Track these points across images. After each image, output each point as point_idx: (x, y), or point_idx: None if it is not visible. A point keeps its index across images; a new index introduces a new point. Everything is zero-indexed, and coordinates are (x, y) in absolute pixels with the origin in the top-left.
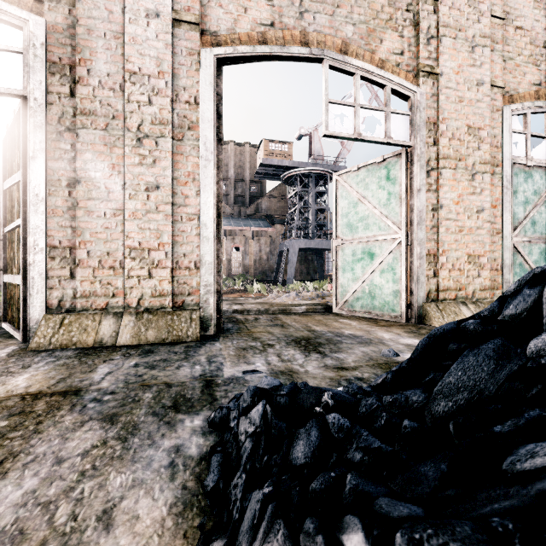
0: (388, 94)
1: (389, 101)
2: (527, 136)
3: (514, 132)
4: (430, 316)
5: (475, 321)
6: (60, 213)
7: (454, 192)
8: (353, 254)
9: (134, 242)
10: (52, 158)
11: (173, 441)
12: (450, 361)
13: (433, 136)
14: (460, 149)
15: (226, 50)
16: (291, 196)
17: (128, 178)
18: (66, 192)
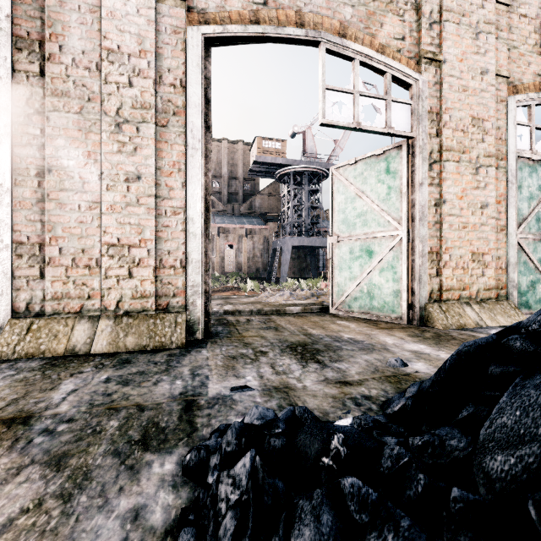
0: (389, 81)
1: (390, 89)
2: (532, 128)
3: (518, 124)
4: (433, 318)
5: (521, 336)
6: (28, 206)
7: (457, 186)
8: (350, 252)
9: (112, 238)
10: (19, 144)
11: (132, 500)
12: (497, 391)
13: (436, 126)
14: (463, 141)
15: (215, 29)
16: (284, 194)
17: (105, 167)
18: (36, 182)
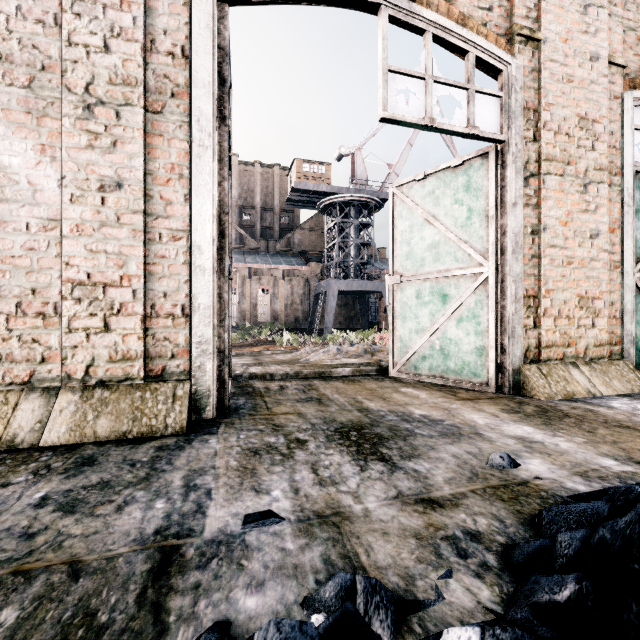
0: (472, 64)
1: (473, 75)
2: None
3: (635, 129)
4: (531, 385)
5: None
6: None
7: (561, 208)
8: (417, 296)
9: (79, 273)
10: None
11: None
12: None
13: (533, 128)
14: (569, 148)
15: None
16: (329, 228)
17: (69, 169)
18: None
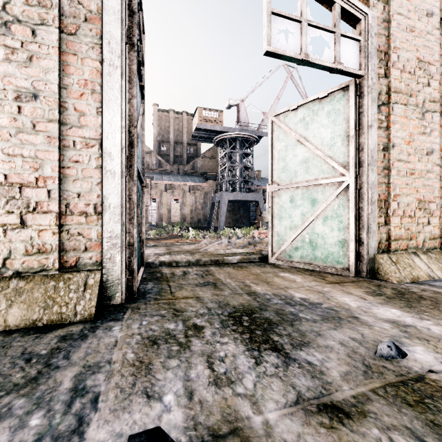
0: (338, 12)
1: (339, 21)
2: None
3: None
4: (385, 270)
5: None
6: None
7: (405, 130)
8: (291, 200)
9: None
10: None
11: None
12: None
13: (384, 66)
14: (411, 84)
15: None
16: (221, 156)
17: None
18: None
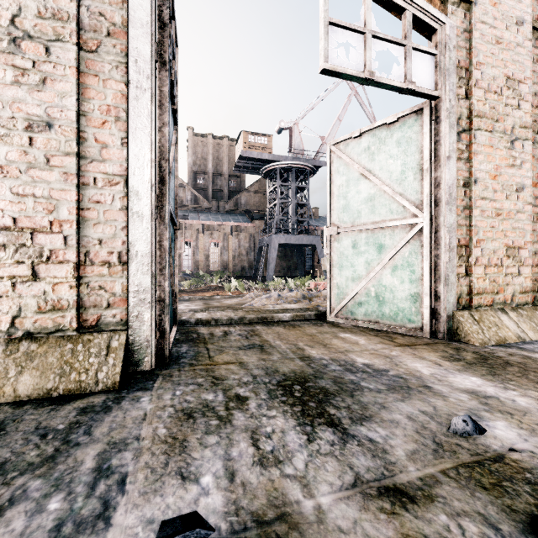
0: (409, 21)
1: (410, 32)
2: None
3: None
4: (466, 331)
5: None
6: None
7: (490, 162)
8: (354, 246)
9: (4, 218)
10: None
11: None
12: None
13: (465, 85)
14: (497, 106)
15: None
16: (271, 191)
17: None
18: None
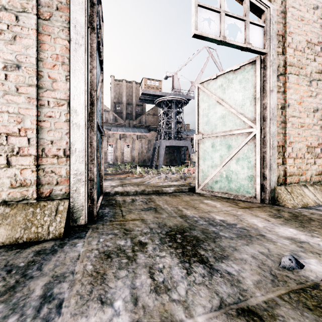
0: (247, 5)
1: (248, 12)
2: None
3: None
4: (283, 198)
5: None
6: None
7: (297, 94)
8: (212, 146)
9: None
10: None
11: None
12: None
13: (282, 46)
14: (301, 59)
15: None
16: (161, 114)
17: None
18: None
